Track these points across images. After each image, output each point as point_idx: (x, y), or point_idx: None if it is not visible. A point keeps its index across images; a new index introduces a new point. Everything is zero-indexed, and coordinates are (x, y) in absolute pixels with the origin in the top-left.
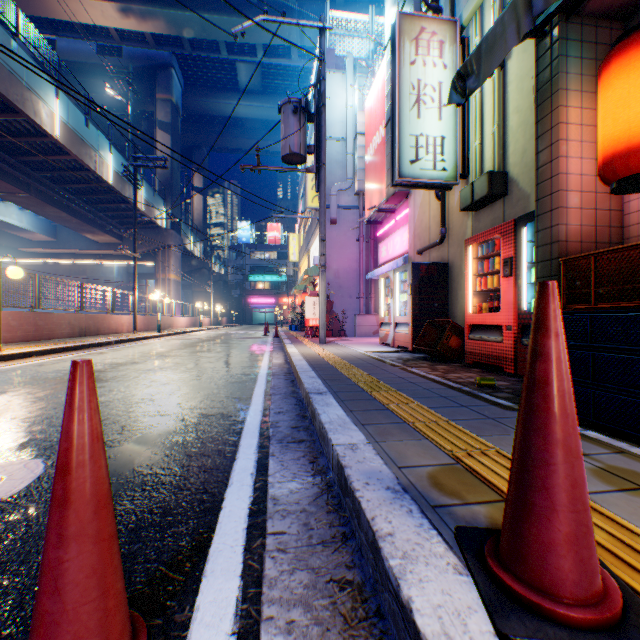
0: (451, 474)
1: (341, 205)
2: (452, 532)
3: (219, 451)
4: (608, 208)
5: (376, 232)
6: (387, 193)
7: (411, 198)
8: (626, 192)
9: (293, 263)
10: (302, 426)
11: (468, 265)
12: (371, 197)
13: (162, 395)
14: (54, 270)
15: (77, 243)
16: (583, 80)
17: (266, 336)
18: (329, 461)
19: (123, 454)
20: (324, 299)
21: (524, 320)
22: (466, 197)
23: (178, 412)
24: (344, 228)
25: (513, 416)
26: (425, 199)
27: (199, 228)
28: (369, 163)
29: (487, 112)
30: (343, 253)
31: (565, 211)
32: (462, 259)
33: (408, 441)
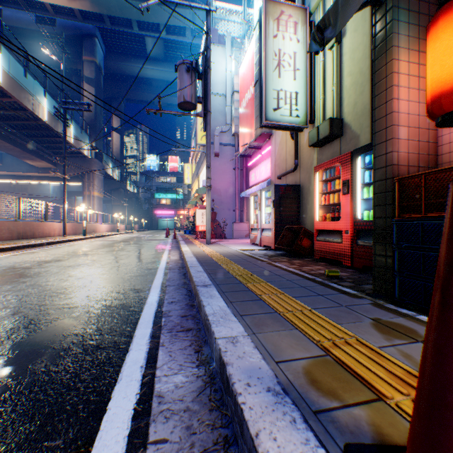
0: (324, 368)
1: (222, 143)
2: (341, 450)
3: (114, 343)
4: (427, 140)
5: (247, 163)
6: (256, 134)
7: (273, 138)
8: (447, 125)
9: (187, 185)
10: (190, 315)
11: (316, 186)
12: (244, 137)
13: (74, 288)
14: (1, 188)
15: (19, 167)
16: (410, 40)
17: (167, 238)
18: (212, 352)
19: (22, 350)
20: (210, 211)
21: (358, 226)
22: (313, 137)
23: (85, 304)
24: (224, 160)
25: (360, 303)
26: (283, 139)
27: (117, 158)
28: (242, 113)
29: (328, 75)
30: (224, 178)
31: (397, 141)
32: (310, 182)
33: (281, 332)
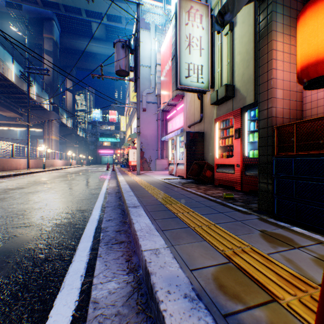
0: (228, 274)
1: (148, 101)
2: None
3: (60, 255)
4: (295, 100)
5: (166, 116)
6: (172, 95)
7: (185, 98)
8: (311, 88)
9: (123, 132)
10: (123, 230)
11: (216, 132)
12: (164, 97)
13: (32, 210)
14: None
15: None
16: (284, 27)
17: (108, 170)
18: (139, 261)
19: None
20: (139, 150)
21: (246, 162)
22: (214, 97)
23: (39, 223)
24: (150, 113)
25: (250, 218)
26: (192, 99)
27: (70, 111)
28: (163, 80)
29: (224, 54)
30: (149, 126)
31: (275, 100)
32: (211, 130)
33: (193, 243)
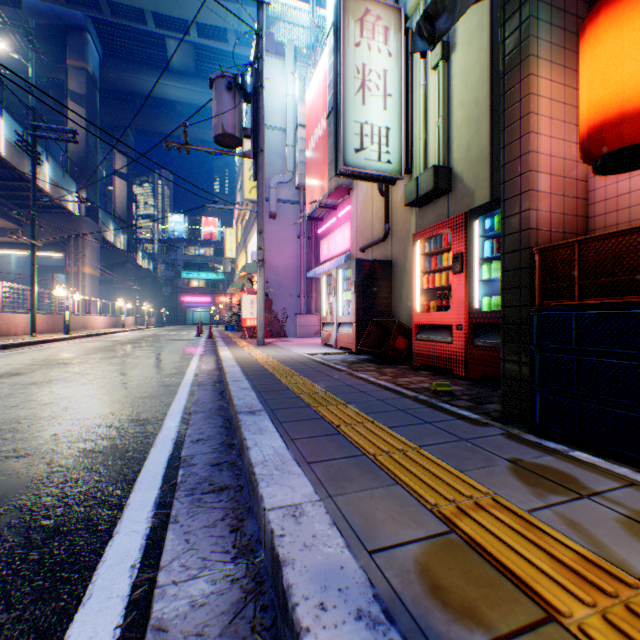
0: (450, 559)
1: (281, 199)
2: None
3: (89, 521)
4: (575, 196)
5: (317, 229)
6: (329, 187)
7: (354, 194)
8: (608, 172)
9: (231, 260)
10: (227, 462)
11: (416, 261)
12: (312, 192)
13: (34, 422)
14: None
15: None
16: (553, 50)
17: (199, 337)
18: (260, 530)
19: None
20: (262, 297)
21: (476, 319)
22: (411, 192)
23: (47, 449)
24: (284, 223)
25: (487, 434)
26: (368, 195)
27: (123, 218)
28: (310, 156)
29: (431, 106)
30: (283, 249)
31: (536, 195)
32: (406, 257)
33: (374, 490)
